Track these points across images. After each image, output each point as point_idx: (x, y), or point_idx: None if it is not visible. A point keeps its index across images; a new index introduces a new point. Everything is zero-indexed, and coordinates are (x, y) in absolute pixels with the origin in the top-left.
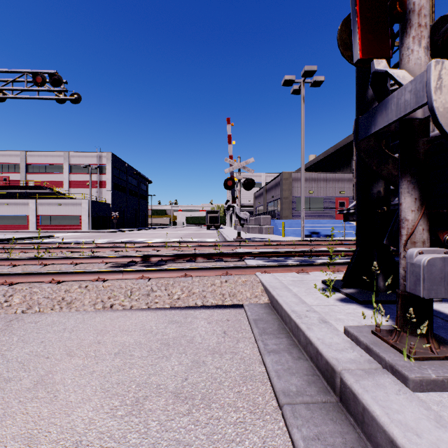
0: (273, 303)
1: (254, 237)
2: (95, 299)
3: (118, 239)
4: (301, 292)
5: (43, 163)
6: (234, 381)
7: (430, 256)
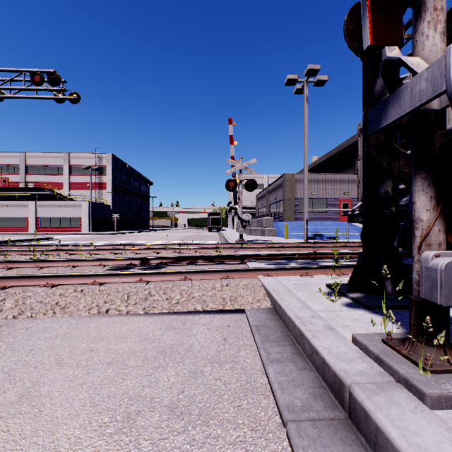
0: (276, 308)
1: (256, 239)
2: (90, 304)
3: (118, 241)
4: (305, 297)
5: (42, 164)
6: (234, 393)
7: (448, 259)
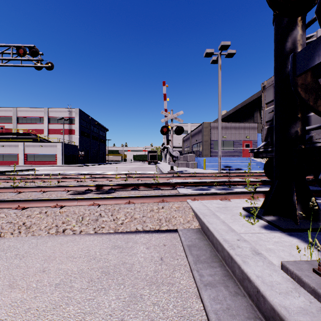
0: (203, 229)
1: (183, 170)
2: (50, 225)
3: (82, 172)
4: (227, 219)
5: (29, 116)
6: None
7: None
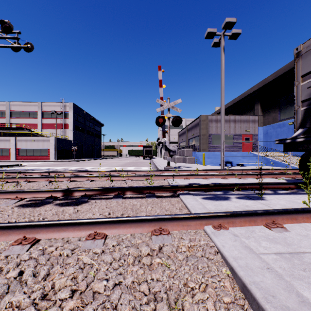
0: None
1: (180, 166)
2: None
3: (71, 167)
4: None
5: (22, 110)
6: None
7: None
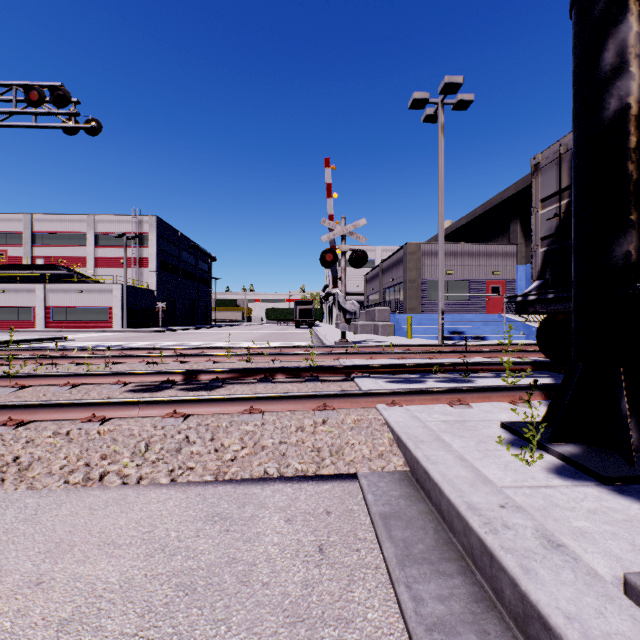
0: (416, 473)
1: (366, 340)
2: (73, 462)
3: (162, 343)
4: (470, 451)
5: (56, 231)
6: None
7: None
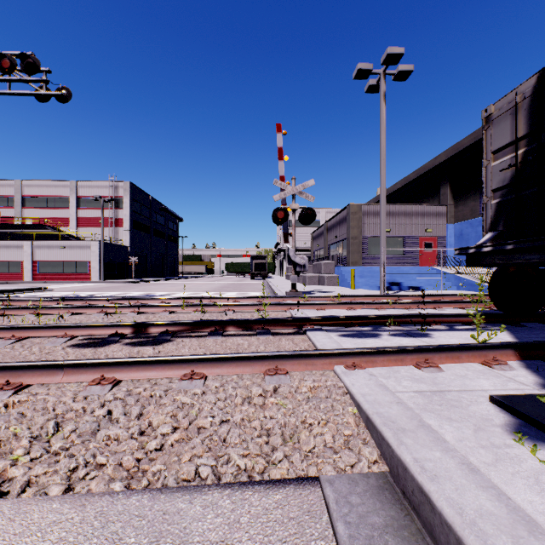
0: (403, 484)
1: (314, 290)
2: None
3: (130, 293)
4: (473, 449)
5: (43, 195)
6: None
7: None
